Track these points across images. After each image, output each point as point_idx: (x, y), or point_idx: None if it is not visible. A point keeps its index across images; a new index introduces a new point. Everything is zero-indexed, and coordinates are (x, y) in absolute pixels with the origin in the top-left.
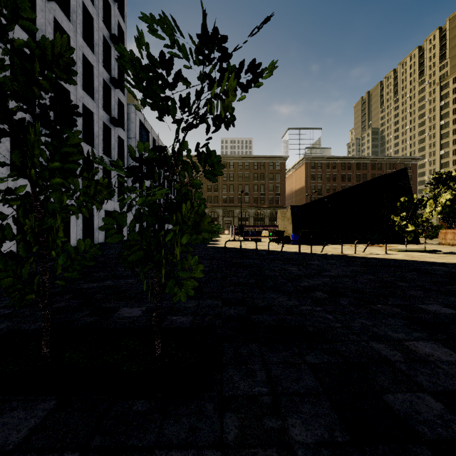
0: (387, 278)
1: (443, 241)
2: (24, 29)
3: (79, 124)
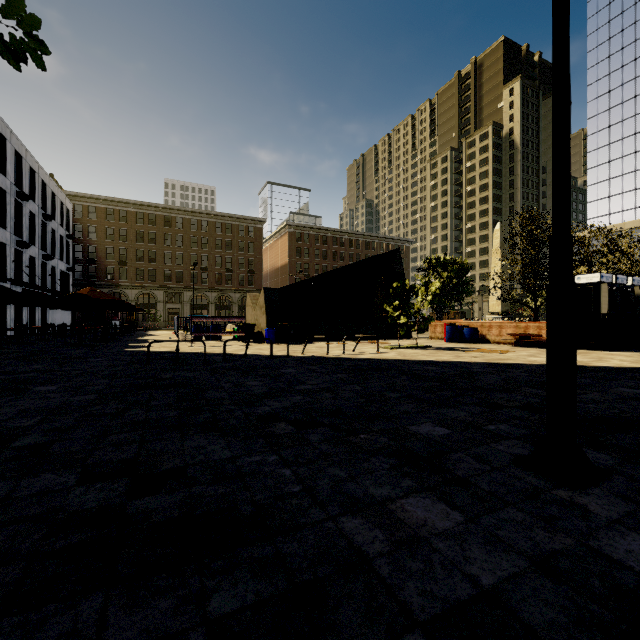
0: (376, 388)
1: (433, 335)
2: None
3: None
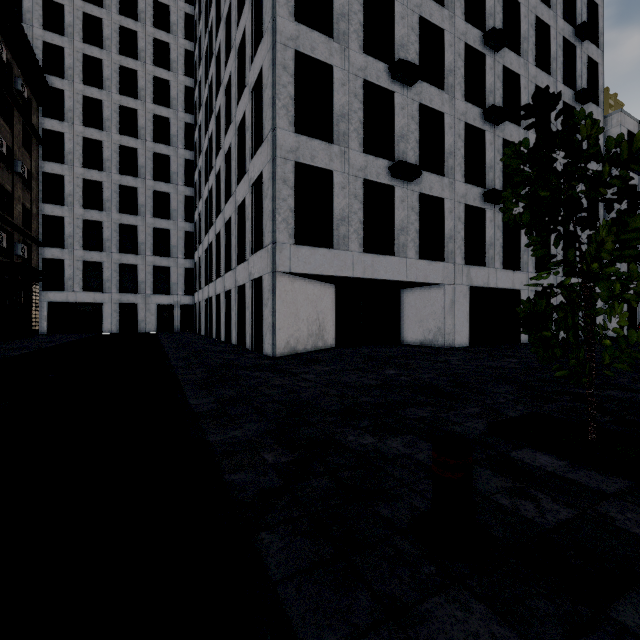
0: None
1: None
2: (474, 103)
3: None
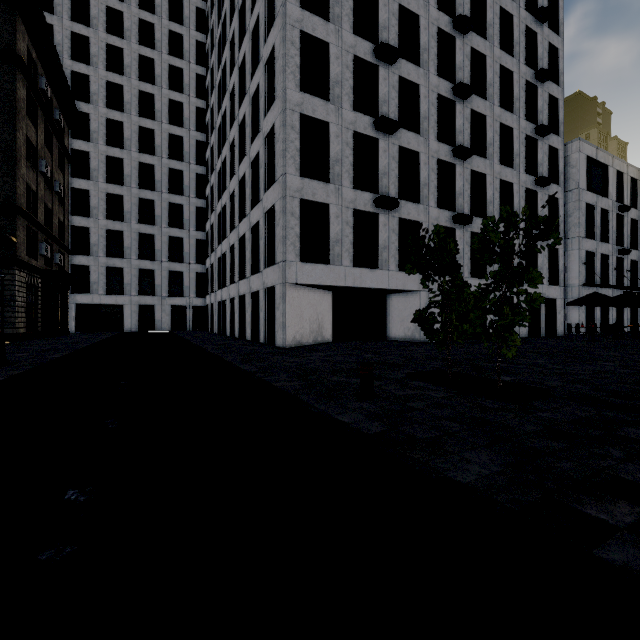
0: None
1: None
2: (446, 141)
3: (495, 204)
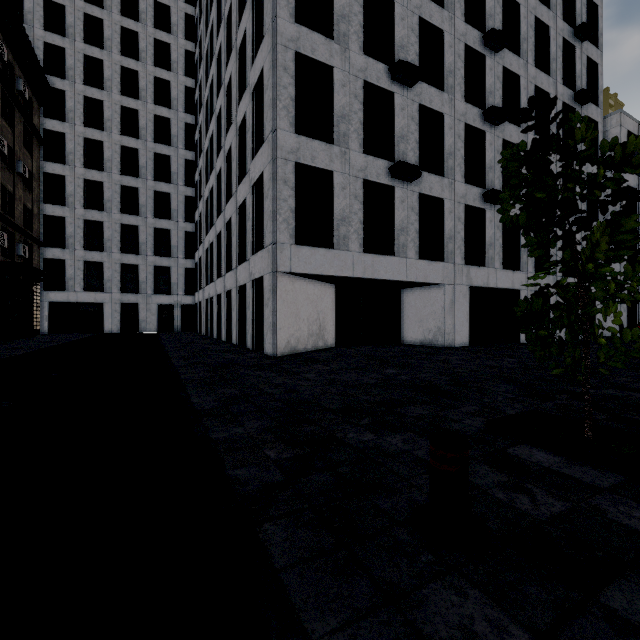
0: None
1: None
2: (474, 104)
3: None
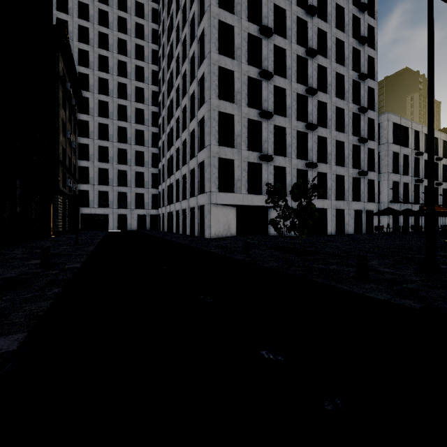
0: None
1: None
2: (303, 119)
3: (333, 155)
